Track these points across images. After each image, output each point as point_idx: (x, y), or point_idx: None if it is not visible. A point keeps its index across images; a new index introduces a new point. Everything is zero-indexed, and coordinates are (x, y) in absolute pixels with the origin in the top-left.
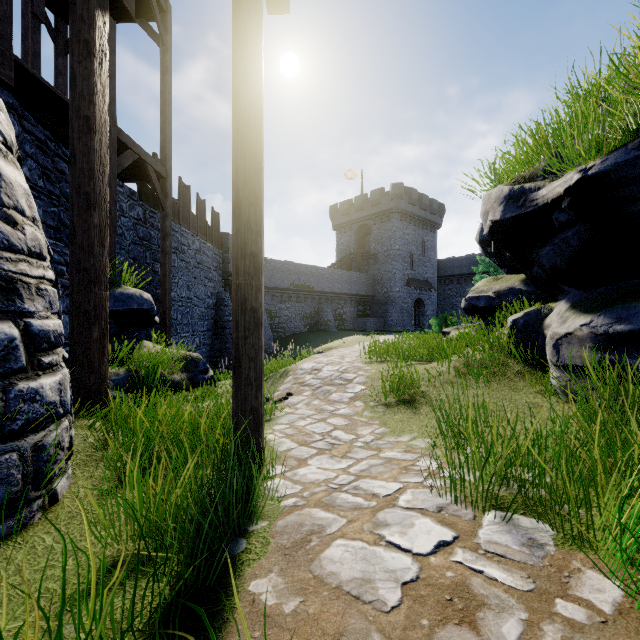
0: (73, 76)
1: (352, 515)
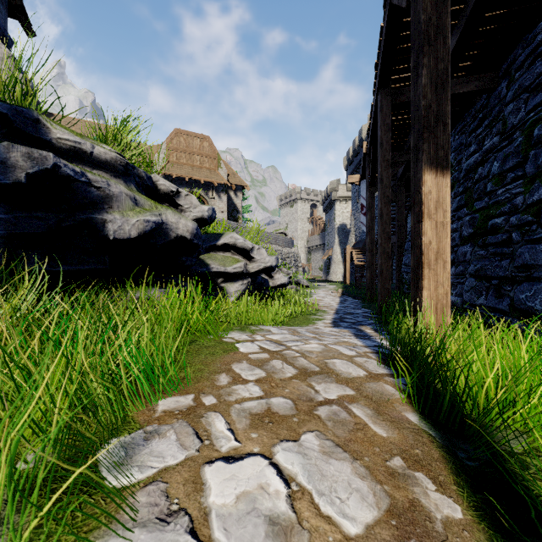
0: None
1: None
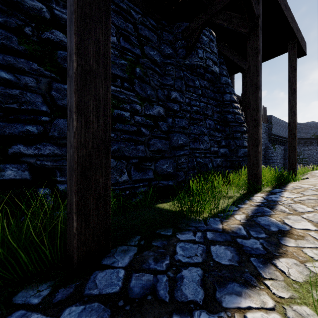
0: (243, 99)
1: None
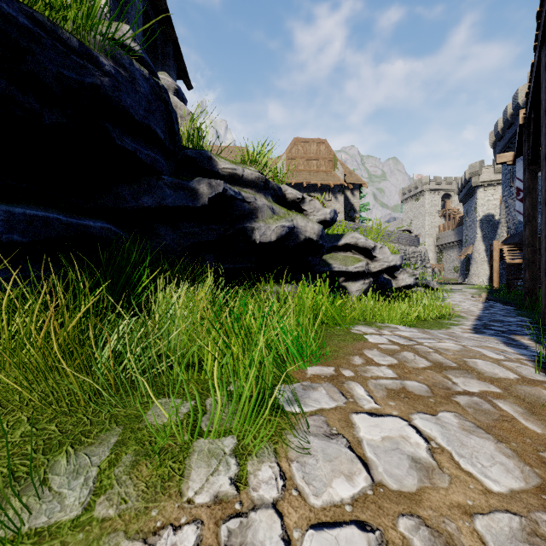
0: None
1: (460, 525)
